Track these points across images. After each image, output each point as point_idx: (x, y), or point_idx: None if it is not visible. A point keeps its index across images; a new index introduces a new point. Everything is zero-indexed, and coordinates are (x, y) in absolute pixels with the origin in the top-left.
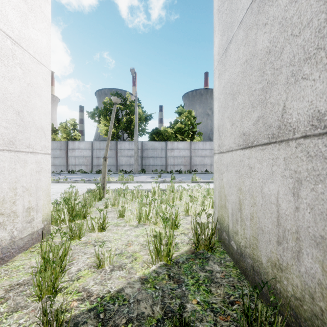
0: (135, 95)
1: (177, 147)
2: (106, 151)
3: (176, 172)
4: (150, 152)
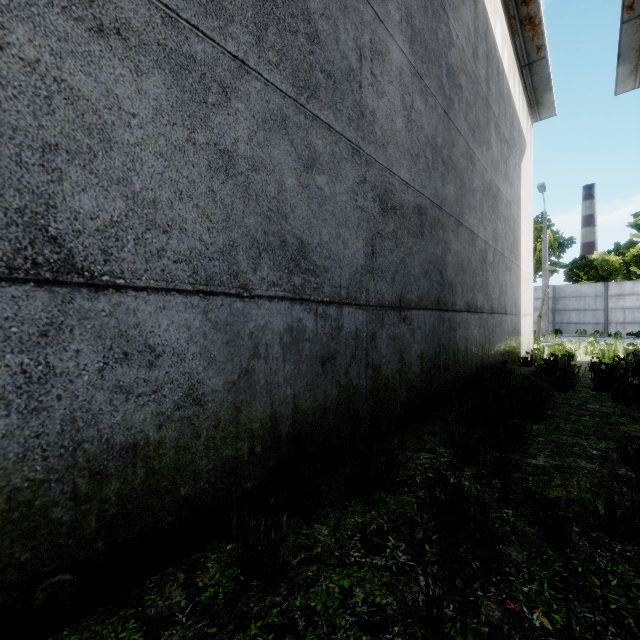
0: (543, 217)
1: (631, 292)
2: (541, 310)
3: (628, 336)
4: (572, 302)
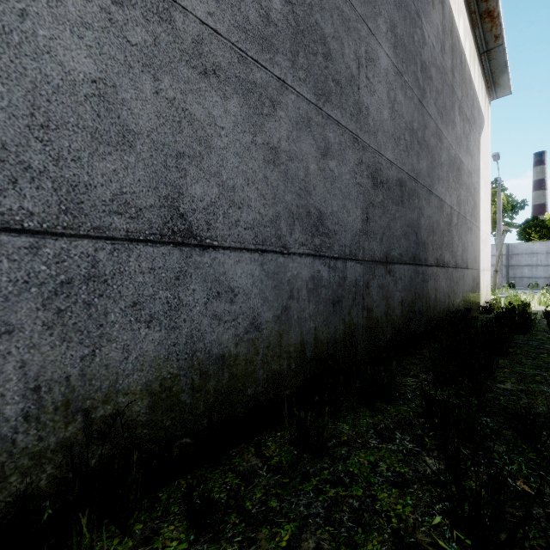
0: (497, 182)
1: None
2: (497, 266)
3: None
4: (524, 258)
